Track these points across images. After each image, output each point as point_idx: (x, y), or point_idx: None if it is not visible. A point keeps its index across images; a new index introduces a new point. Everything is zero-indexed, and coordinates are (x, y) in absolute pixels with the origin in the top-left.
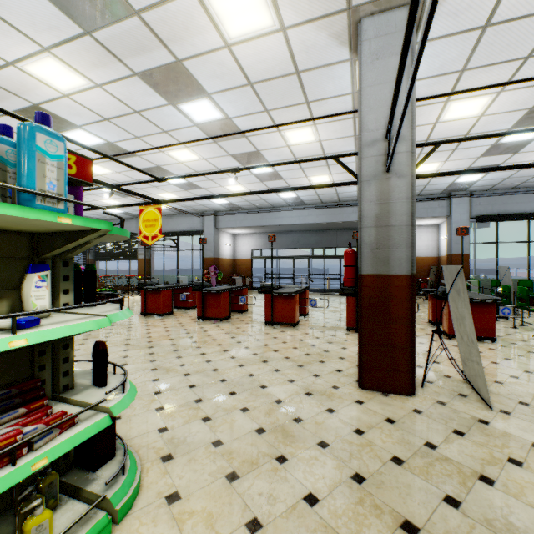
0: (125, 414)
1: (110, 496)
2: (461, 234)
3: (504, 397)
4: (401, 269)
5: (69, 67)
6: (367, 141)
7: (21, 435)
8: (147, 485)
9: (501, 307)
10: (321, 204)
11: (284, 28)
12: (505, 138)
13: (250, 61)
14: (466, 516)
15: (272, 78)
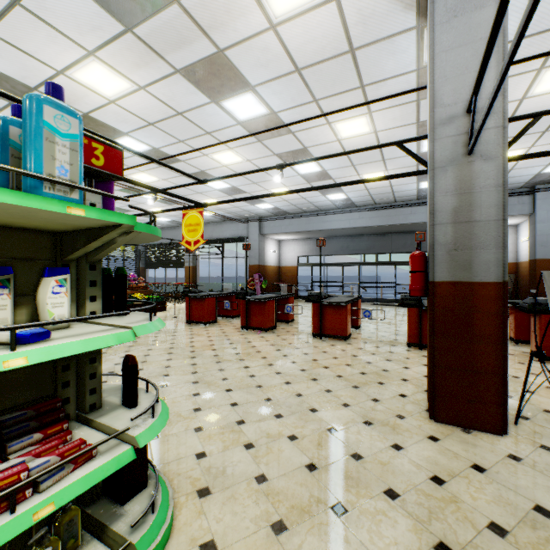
0: (162, 432)
1: (136, 540)
2: None
3: None
4: (488, 274)
5: (113, 70)
6: (442, 118)
7: (26, 472)
8: (179, 526)
9: None
10: (374, 205)
11: None
12: None
13: (298, 42)
14: None
15: (322, 60)
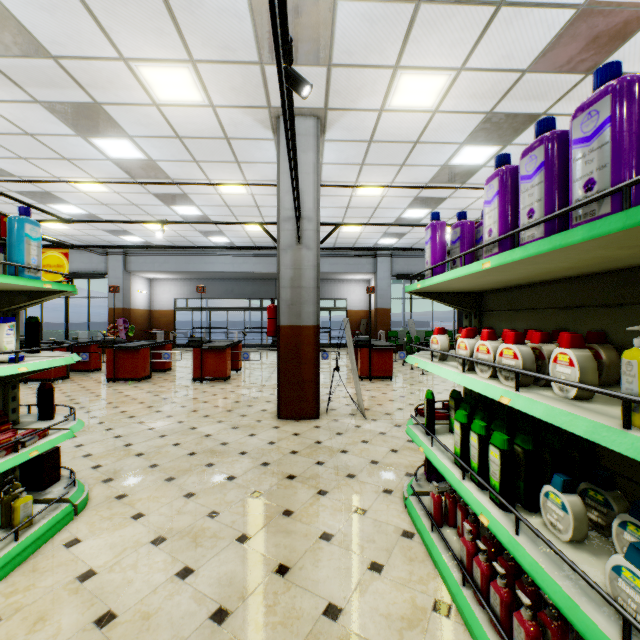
0: None
1: (69, 497)
2: (369, 293)
3: (378, 412)
4: (310, 321)
5: None
6: (285, 217)
7: (14, 437)
8: (95, 495)
9: (399, 352)
10: (258, 251)
11: (214, 106)
12: (405, 215)
13: (180, 120)
14: (326, 467)
15: (202, 137)
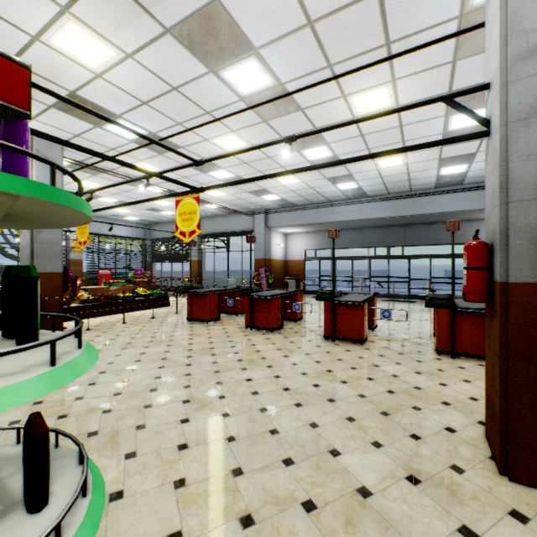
0: (130, 488)
1: None
2: None
3: None
4: None
5: (94, 32)
6: (521, 51)
7: None
8: None
9: None
10: (387, 195)
11: None
12: None
13: None
14: None
15: (341, 7)
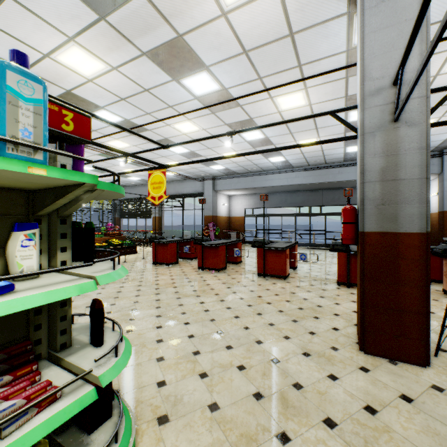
0: (129, 362)
1: None
2: None
3: None
4: (412, 226)
5: (90, 53)
6: (371, 90)
7: None
8: None
9: None
10: (308, 166)
11: None
12: None
13: (245, 27)
14: None
15: (266, 43)
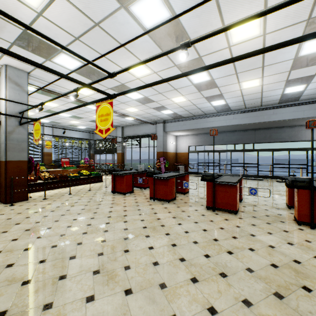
0: None
1: None
2: None
3: None
4: None
5: None
6: None
7: None
8: None
9: None
10: (244, 109)
11: None
12: None
13: None
14: None
15: None
